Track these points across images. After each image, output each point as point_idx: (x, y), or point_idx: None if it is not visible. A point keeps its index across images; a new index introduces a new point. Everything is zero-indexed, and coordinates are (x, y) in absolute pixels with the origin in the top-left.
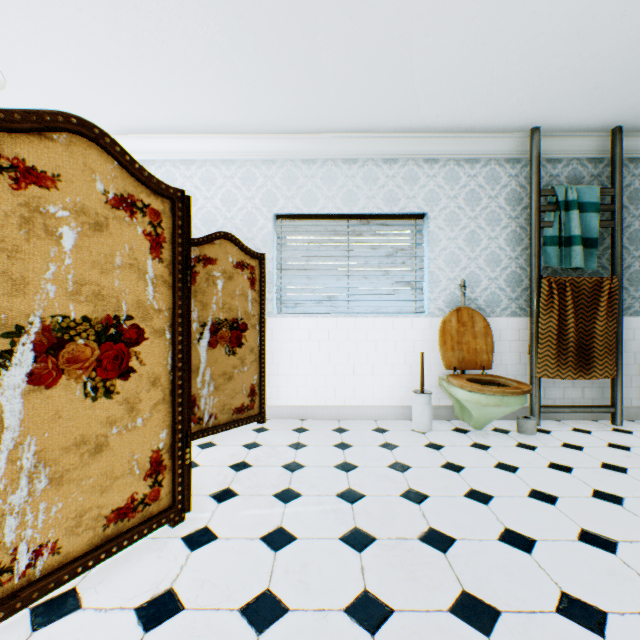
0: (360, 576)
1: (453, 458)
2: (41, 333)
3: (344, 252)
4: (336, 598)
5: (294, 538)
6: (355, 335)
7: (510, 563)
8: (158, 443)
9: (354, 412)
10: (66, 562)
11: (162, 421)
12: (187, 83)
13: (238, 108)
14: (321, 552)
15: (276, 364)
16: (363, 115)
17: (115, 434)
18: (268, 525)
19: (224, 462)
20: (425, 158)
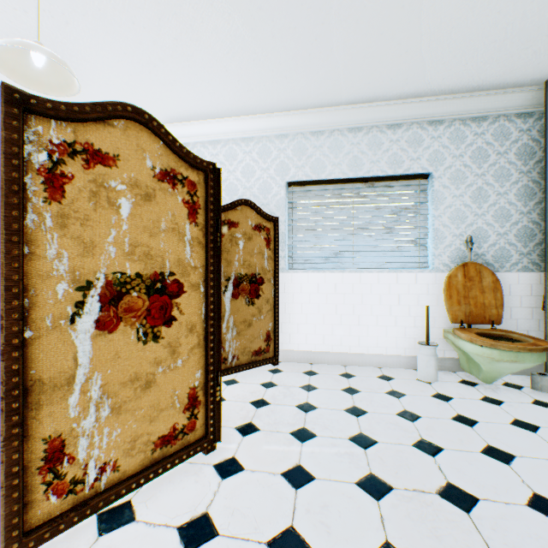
0: (380, 526)
1: (464, 411)
2: (105, 287)
3: (349, 213)
4: (358, 546)
5: (312, 478)
6: (360, 289)
7: (546, 535)
8: (194, 381)
9: (359, 359)
10: (123, 478)
11: (197, 363)
12: (215, 74)
13: (256, 91)
14: (339, 495)
15: (288, 313)
16: (369, 85)
17: (160, 373)
18: (287, 462)
19: (246, 398)
20: (429, 120)
